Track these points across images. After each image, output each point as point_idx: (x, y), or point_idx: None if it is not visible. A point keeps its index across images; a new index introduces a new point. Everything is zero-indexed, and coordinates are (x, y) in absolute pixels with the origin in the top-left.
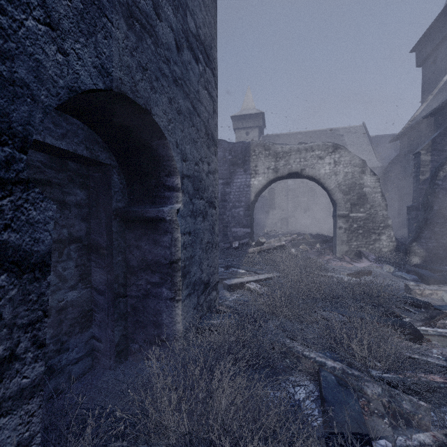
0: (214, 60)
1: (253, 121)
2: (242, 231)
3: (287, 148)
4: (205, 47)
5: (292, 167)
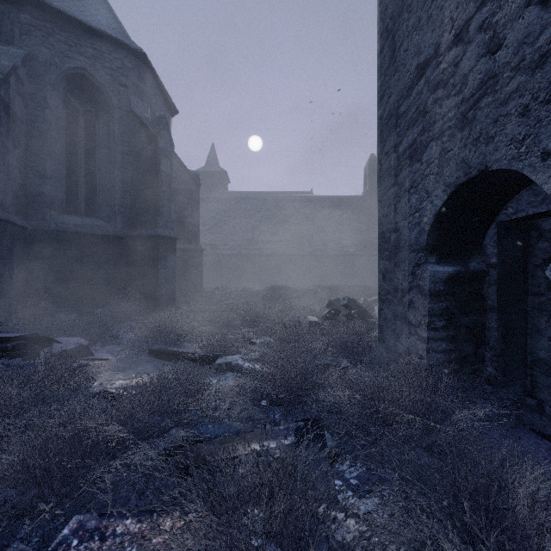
0: None
1: None
2: None
3: None
4: None
5: None
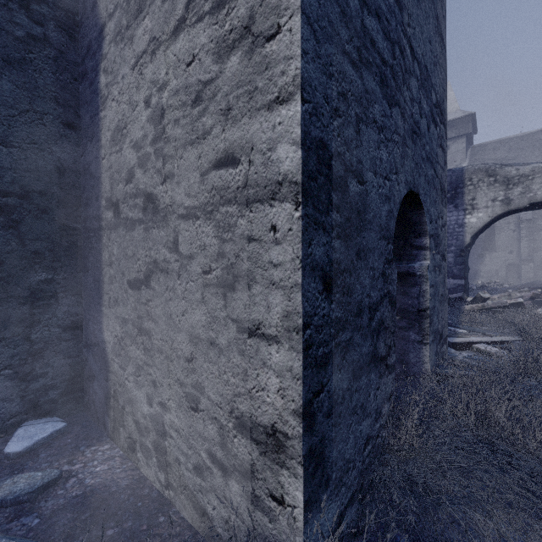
0: (444, 111)
1: (457, 128)
2: (451, 283)
3: (526, 169)
4: (440, 107)
5: (537, 196)
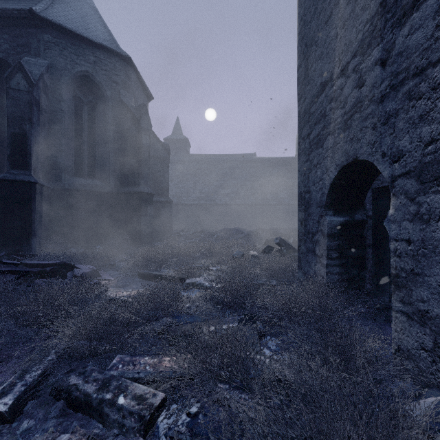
0: None
1: None
2: None
3: None
4: None
5: None
